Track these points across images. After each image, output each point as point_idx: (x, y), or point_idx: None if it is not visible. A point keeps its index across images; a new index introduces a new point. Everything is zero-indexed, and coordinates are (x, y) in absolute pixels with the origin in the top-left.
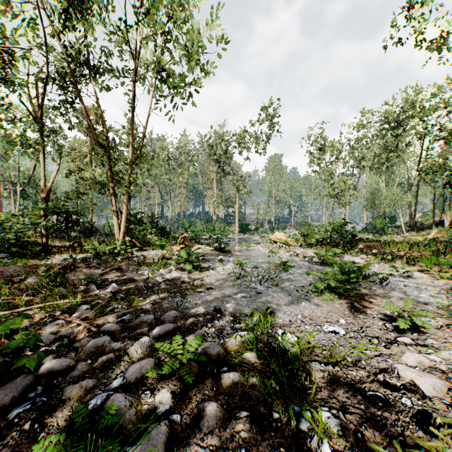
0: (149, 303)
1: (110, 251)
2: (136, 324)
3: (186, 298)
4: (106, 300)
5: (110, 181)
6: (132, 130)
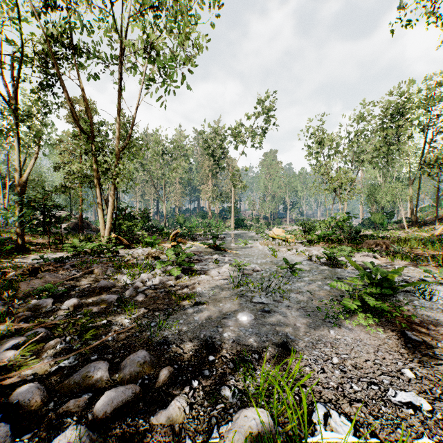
0: (113, 330)
1: (92, 250)
2: (75, 382)
3: (167, 321)
4: (43, 332)
5: (95, 173)
6: (118, 116)
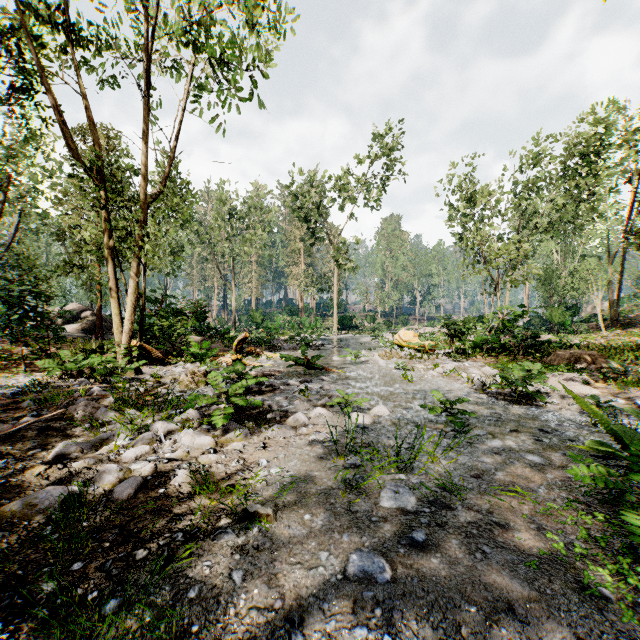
0: None
1: (94, 368)
2: None
3: (156, 589)
4: None
5: (105, 238)
6: (144, 143)
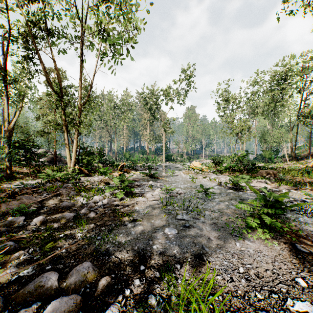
0: (67, 243)
1: (61, 177)
2: (29, 291)
3: (110, 235)
4: (9, 246)
5: (63, 121)
6: (80, 80)
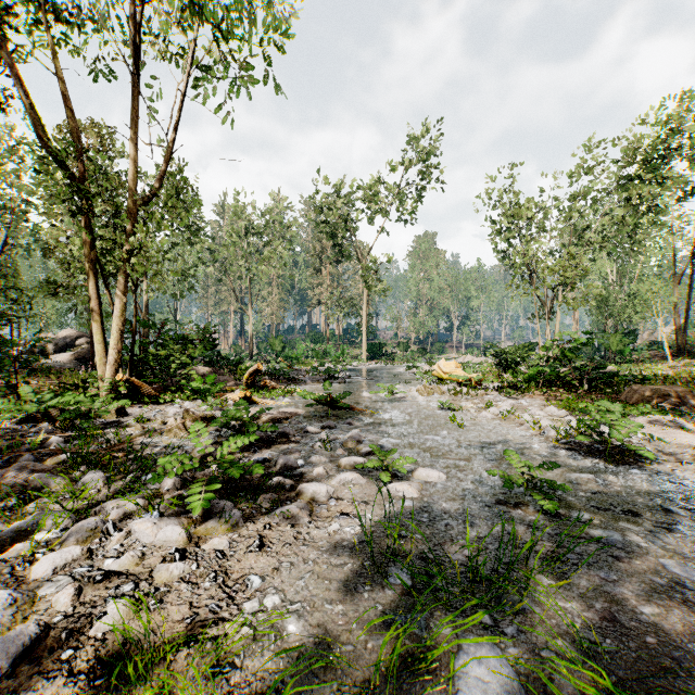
0: None
1: (65, 409)
2: None
3: None
4: None
5: (85, 249)
6: (133, 133)
